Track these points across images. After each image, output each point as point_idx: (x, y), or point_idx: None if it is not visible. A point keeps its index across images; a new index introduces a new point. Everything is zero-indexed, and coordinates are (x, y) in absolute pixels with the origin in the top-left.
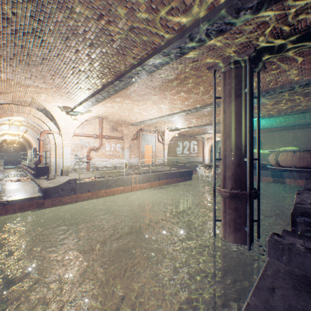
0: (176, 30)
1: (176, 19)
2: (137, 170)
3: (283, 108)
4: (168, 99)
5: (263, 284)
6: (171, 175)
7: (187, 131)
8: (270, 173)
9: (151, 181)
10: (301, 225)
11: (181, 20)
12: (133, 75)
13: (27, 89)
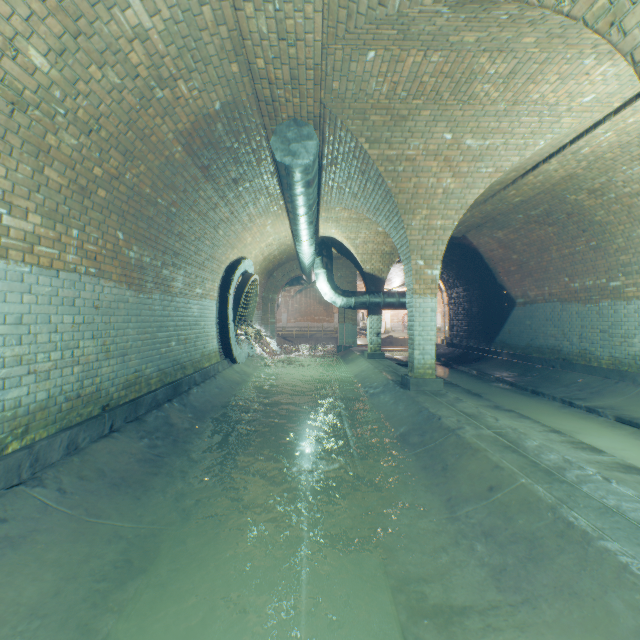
0: None
1: None
2: None
3: None
4: None
5: None
6: None
7: None
8: None
9: None
10: None
11: None
12: None
13: None
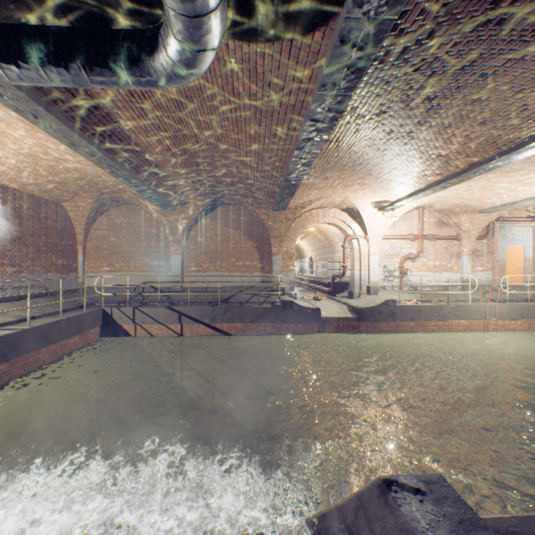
0: None
1: None
2: (490, 295)
3: None
4: None
5: None
6: None
7: None
8: None
9: (527, 318)
10: None
11: None
12: None
13: (348, 190)
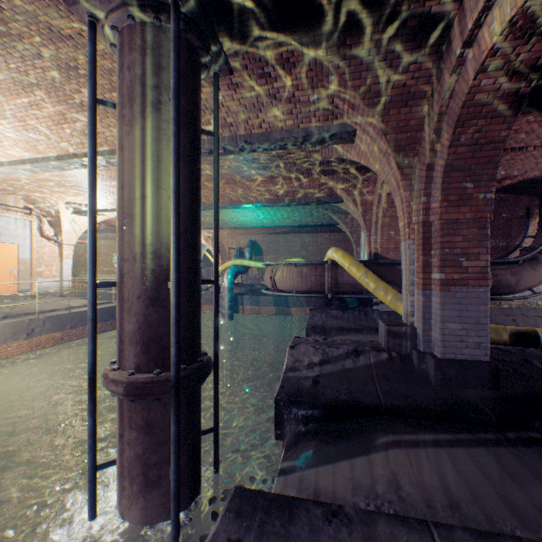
0: None
1: None
2: None
3: (283, 191)
4: None
5: None
6: (76, 318)
7: None
8: (273, 300)
9: None
10: (290, 422)
11: None
12: None
13: None
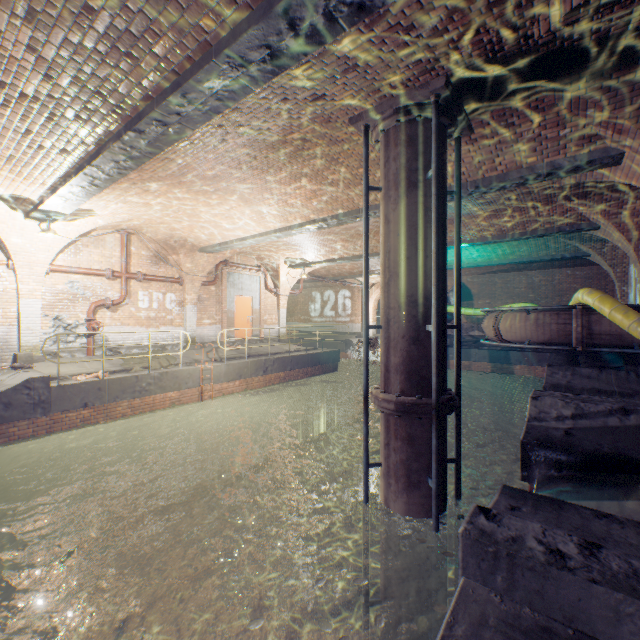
0: None
1: None
2: (217, 353)
3: (509, 224)
4: (275, 192)
5: None
6: (293, 361)
7: (329, 269)
8: (487, 355)
9: (246, 376)
10: (539, 466)
11: None
12: (166, 116)
13: None
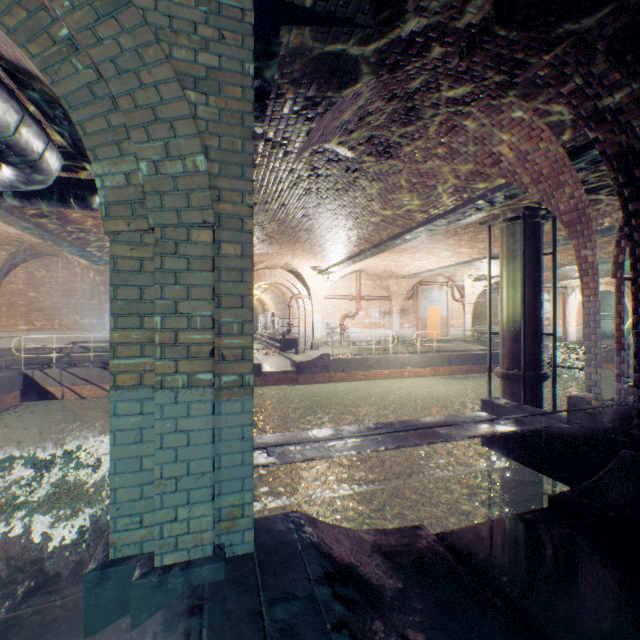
0: (420, 220)
1: (417, 216)
2: (413, 348)
3: None
4: (446, 248)
5: (456, 415)
6: (474, 358)
7: None
8: None
9: (434, 366)
10: None
11: (422, 216)
12: (389, 245)
13: (285, 257)
